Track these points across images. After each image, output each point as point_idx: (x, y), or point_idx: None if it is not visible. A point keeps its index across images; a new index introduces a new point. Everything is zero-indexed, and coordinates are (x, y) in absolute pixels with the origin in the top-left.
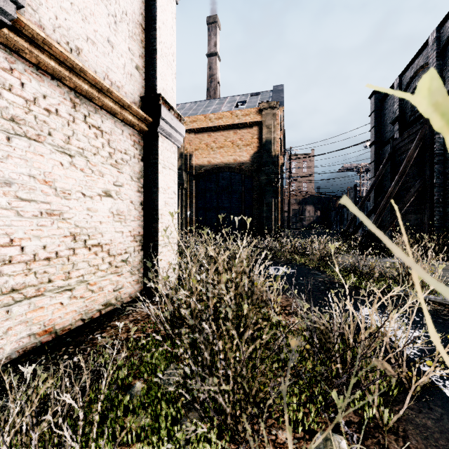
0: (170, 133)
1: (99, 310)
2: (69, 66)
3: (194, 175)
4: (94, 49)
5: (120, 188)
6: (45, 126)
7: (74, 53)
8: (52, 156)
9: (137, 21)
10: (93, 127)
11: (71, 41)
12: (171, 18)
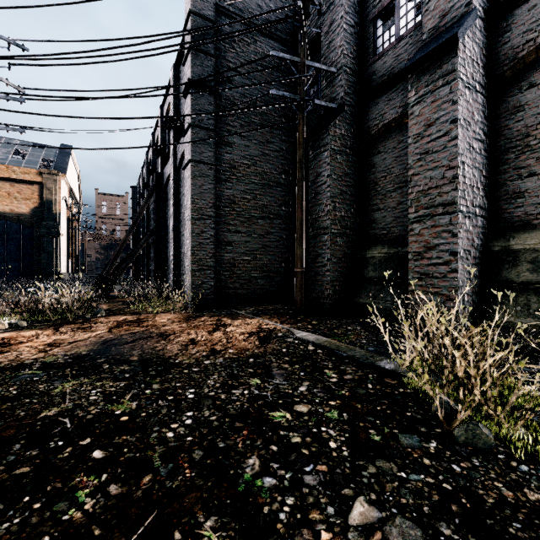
0: None
1: None
2: None
3: None
4: None
5: None
6: None
7: None
8: None
9: None
10: None
11: None
12: None
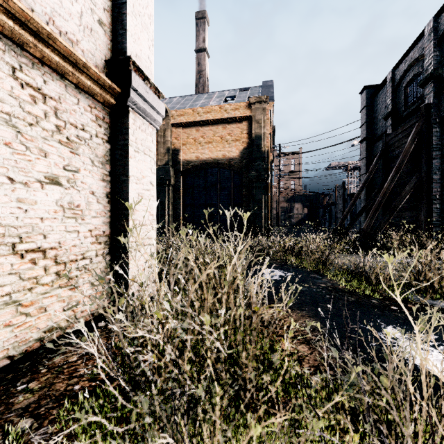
0: (145, 110)
1: (40, 339)
2: None
3: (182, 170)
4: None
5: (74, 174)
6: None
7: None
8: None
9: None
10: (29, 86)
11: None
12: None
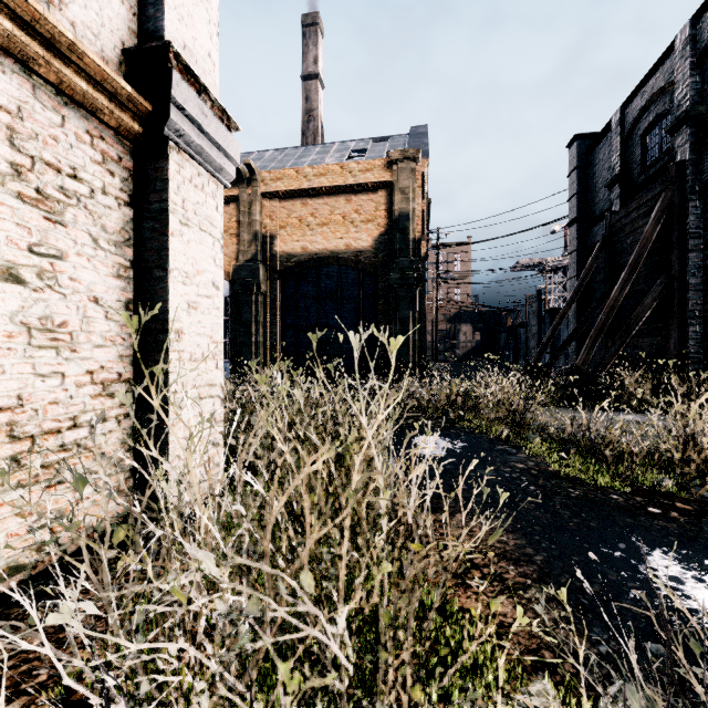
0: (202, 148)
1: None
2: None
3: (279, 270)
4: None
5: (54, 262)
6: None
7: None
8: None
9: None
10: None
11: None
12: None
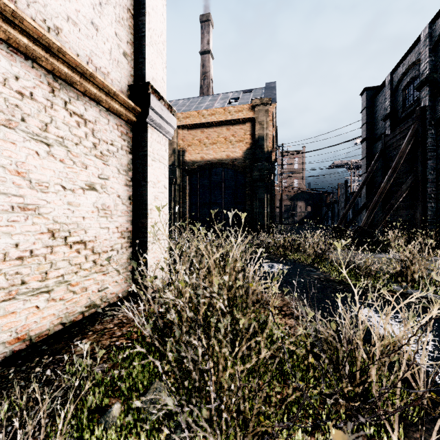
0: (160, 124)
1: (82, 312)
2: (44, 45)
3: (187, 170)
4: (76, 30)
5: (105, 181)
6: (17, 111)
7: (52, 33)
8: (26, 145)
9: (125, 5)
10: (75, 114)
11: (49, 18)
12: (161, 5)
